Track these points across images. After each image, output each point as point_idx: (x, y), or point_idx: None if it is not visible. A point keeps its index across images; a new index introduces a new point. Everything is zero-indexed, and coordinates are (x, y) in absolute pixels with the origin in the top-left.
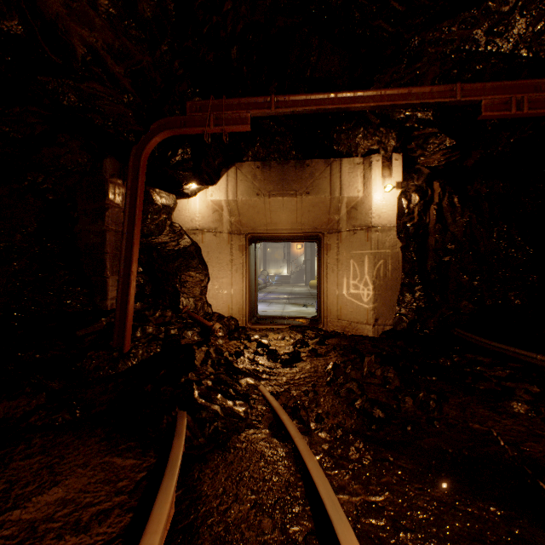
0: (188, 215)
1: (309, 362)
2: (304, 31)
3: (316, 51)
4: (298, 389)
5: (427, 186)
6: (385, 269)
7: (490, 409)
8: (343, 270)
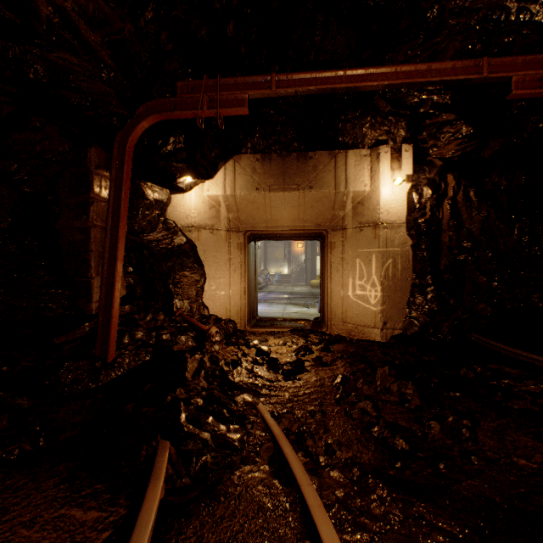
0: (183, 211)
1: (314, 373)
2: (308, 7)
3: (321, 30)
4: (303, 408)
5: (440, 179)
6: (394, 269)
7: (533, 436)
8: (348, 270)
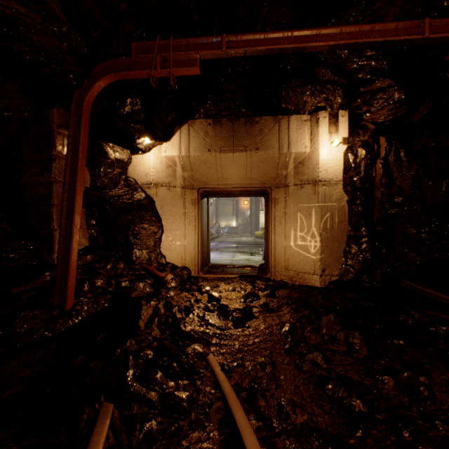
0: (143, 170)
1: (262, 319)
2: None
3: (267, 2)
4: (253, 360)
5: (373, 141)
6: (332, 221)
7: None
8: (290, 222)
